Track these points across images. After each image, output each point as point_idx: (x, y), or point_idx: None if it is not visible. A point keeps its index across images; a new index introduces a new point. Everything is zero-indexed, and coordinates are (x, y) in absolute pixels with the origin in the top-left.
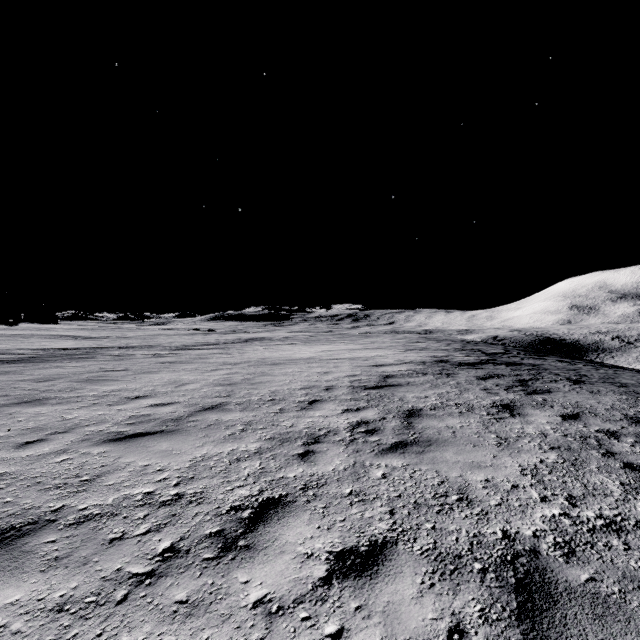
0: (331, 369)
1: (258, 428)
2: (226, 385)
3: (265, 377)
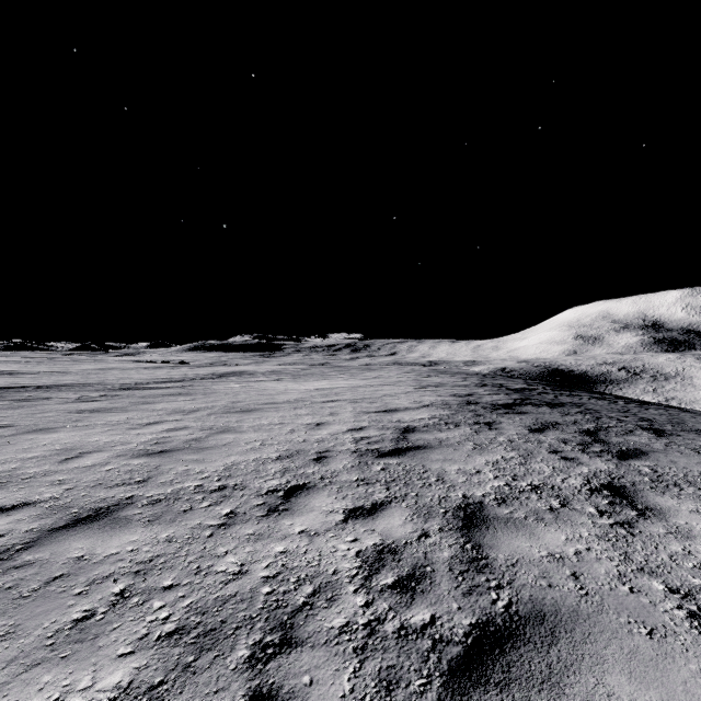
0: (326, 418)
1: (159, 587)
2: (154, 454)
3: (225, 435)
